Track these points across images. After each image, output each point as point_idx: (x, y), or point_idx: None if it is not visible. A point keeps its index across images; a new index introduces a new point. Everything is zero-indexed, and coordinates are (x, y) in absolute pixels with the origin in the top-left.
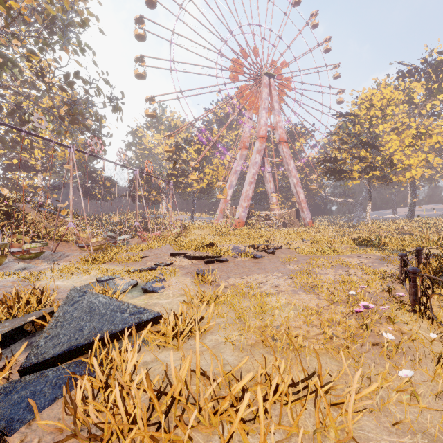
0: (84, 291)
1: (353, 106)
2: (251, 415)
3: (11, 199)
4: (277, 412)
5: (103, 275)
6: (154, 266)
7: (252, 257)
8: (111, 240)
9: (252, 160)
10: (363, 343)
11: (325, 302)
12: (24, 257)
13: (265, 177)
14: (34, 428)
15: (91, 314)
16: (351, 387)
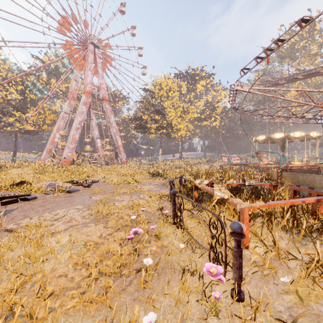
0: None
1: (151, 86)
2: None
3: None
4: None
5: None
6: None
7: (66, 192)
8: None
9: (79, 109)
10: (129, 273)
11: (110, 231)
12: None
13: (91, 125)
14: None
15: None
16: None
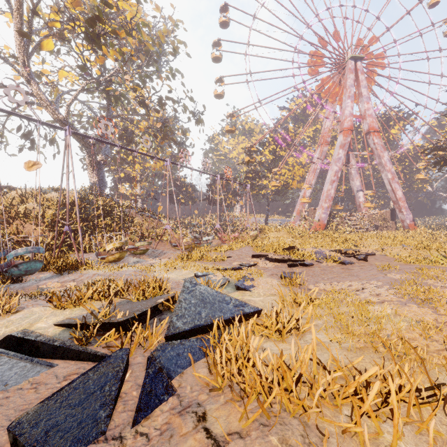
0: (195, 282)
1: None
2: (373, 407)
3: (123, 205)
4: (401, 412)
5: (198, 271)
6: (240, 266)
7: (339, 263)
8: (196, 241)
9: (335, 156)
10: None
11: (446, 318)
12: (136, 252)
13: (350, 174)
14: (185, 379)
15: (203, 302)
16: None
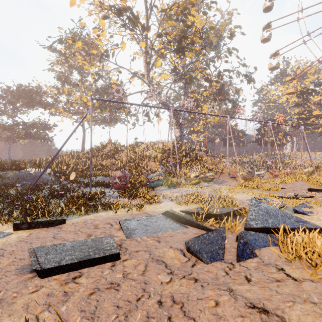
0: (259, 201)
1: None
2: None
3: (195, 149)
4: None
5: (256, 196)
6: (296, 196)
7: None
8: (249, 174)
9: None
10: None
11: None
12: (206, 180)
13: None
14: (262, 253)
15: (268, 214)
16: None
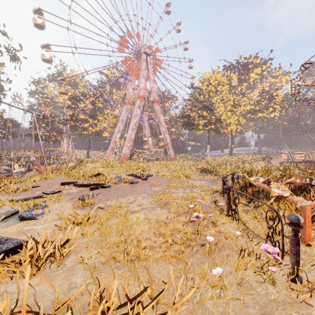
0: None
1: (199, 83)
2: None
3: None
4: None
5: None
6: (41, 195)
7: (129, 183)
8: (6, 173)
9: (135, 112)
10: (194, 245)
11: (173, 215)
12: None
13: (144, 126)
14: None
15: None
16: (175, 296)
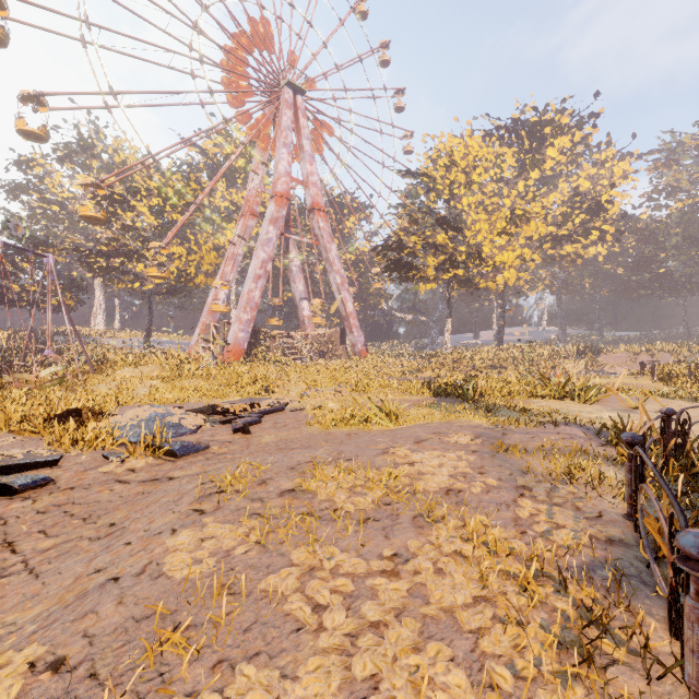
0: None
1: (426, 161)
2: None
3: None
4: None
5: None
6: None
7: (166, 454)
8: None
9: (262, 235)
10: None
11: None
12: None
13: (290, 271)
14: None
15: None
16: None
